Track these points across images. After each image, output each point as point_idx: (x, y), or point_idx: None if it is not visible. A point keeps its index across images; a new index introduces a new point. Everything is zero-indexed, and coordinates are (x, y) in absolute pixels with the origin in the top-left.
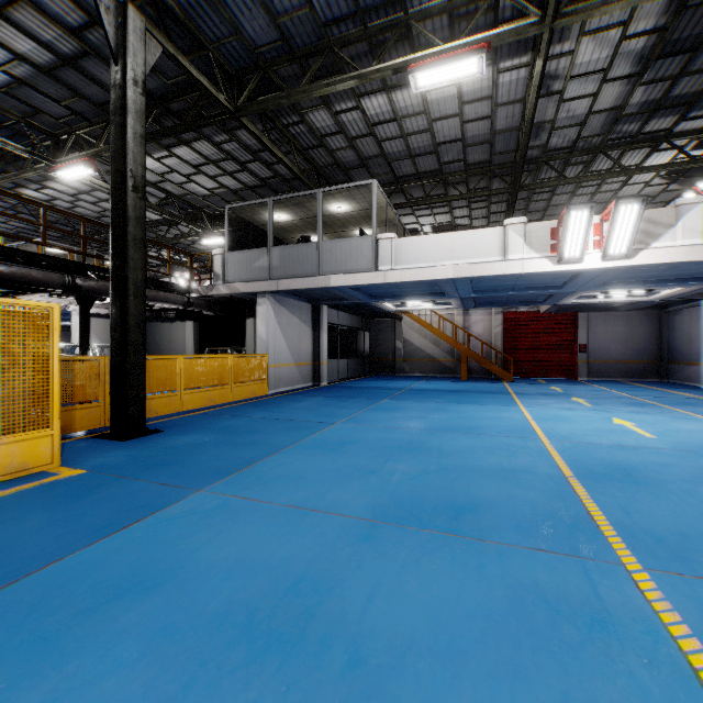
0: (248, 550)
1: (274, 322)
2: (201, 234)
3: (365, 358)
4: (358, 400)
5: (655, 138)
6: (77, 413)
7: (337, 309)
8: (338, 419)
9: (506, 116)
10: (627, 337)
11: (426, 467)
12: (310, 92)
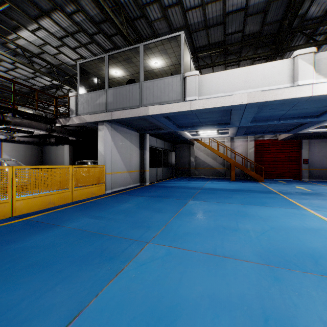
0: None
1: (110, 142)
2: None
3: (172, 167)
4: (170, 200)
5: None
6: None
7: (156, 137)
8: (151, 231)
9: None
10: None
11: None
12: None
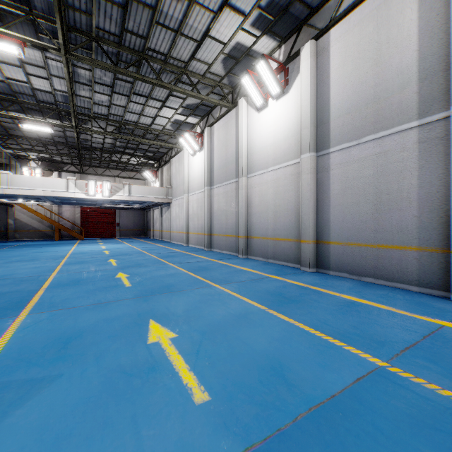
0: None
1: None
2: None
3: None
4: None
5: (130, 154)
6: None
7: None
8: None
9: (71, 134)
10: (135, 220)
11: (26, 257)
12: None
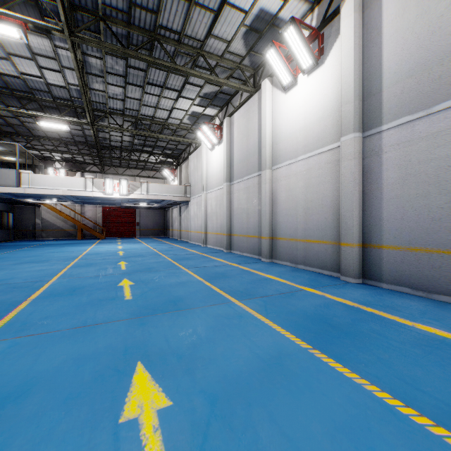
0: None
1: None
2: None
3: (10, 229)
4: (8, 249)
5: (149, 152)
6: None
7: None
8: None
9: (90, 132)
10: (154, 220)
11: (38, 258)
12: None
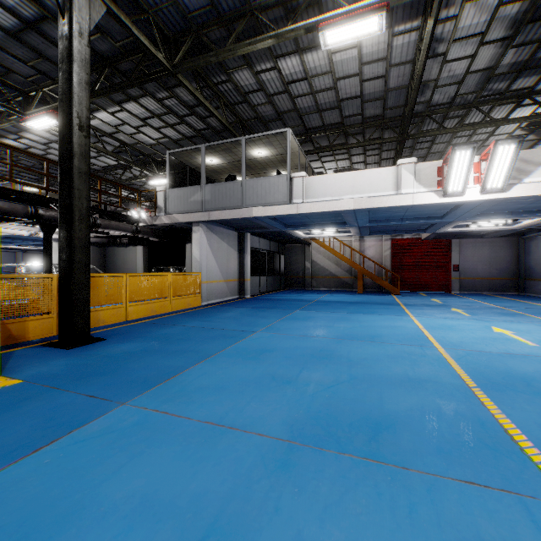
0: (157, 484)
1: (206, 246)
2: (149, 176)
3: (281, 276)
4: (275, 310)
5: (519, 95)
6: (31, 324)
7: (259, 236)
8: (259, 327)
9: (398, 76)
10: (491, 259)
11: (338, 376)
12: (234, 51)
